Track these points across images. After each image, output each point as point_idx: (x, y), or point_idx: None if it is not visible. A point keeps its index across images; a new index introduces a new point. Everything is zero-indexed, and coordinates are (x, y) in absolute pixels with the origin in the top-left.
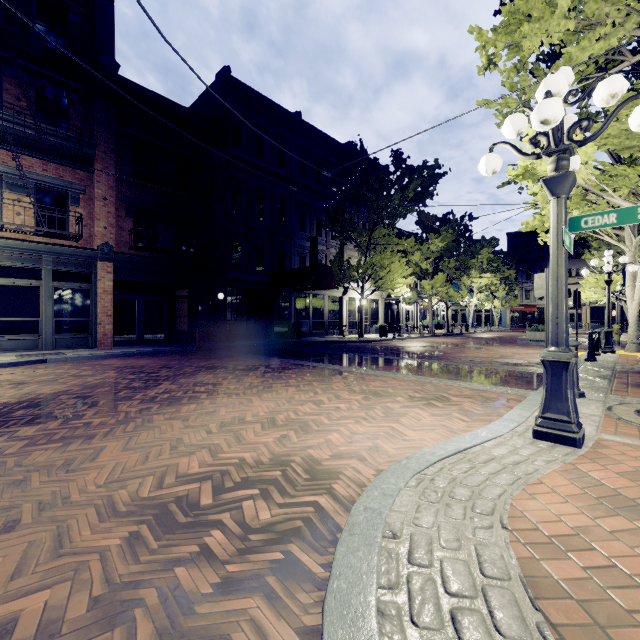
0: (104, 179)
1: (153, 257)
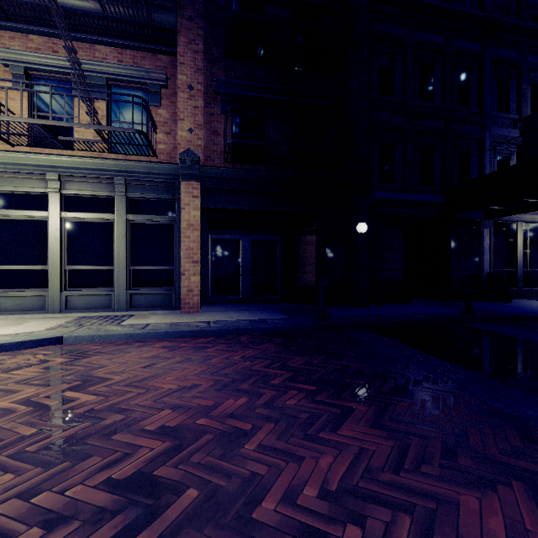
0: (189, 59)
1: (256, 169)
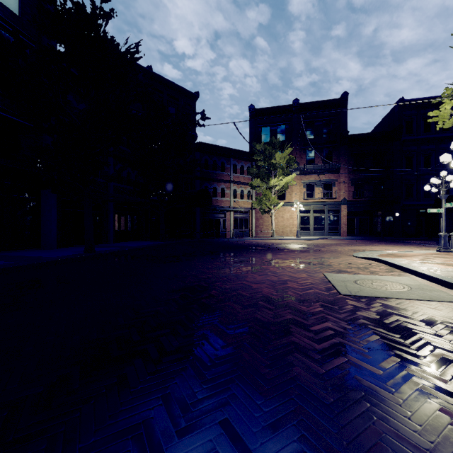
0: (343, 174)
1: (362, 200)
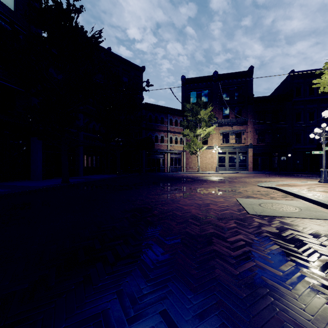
0: (250, 126)
1: (263, 145)
